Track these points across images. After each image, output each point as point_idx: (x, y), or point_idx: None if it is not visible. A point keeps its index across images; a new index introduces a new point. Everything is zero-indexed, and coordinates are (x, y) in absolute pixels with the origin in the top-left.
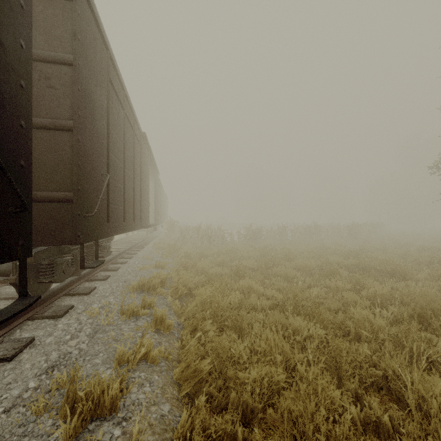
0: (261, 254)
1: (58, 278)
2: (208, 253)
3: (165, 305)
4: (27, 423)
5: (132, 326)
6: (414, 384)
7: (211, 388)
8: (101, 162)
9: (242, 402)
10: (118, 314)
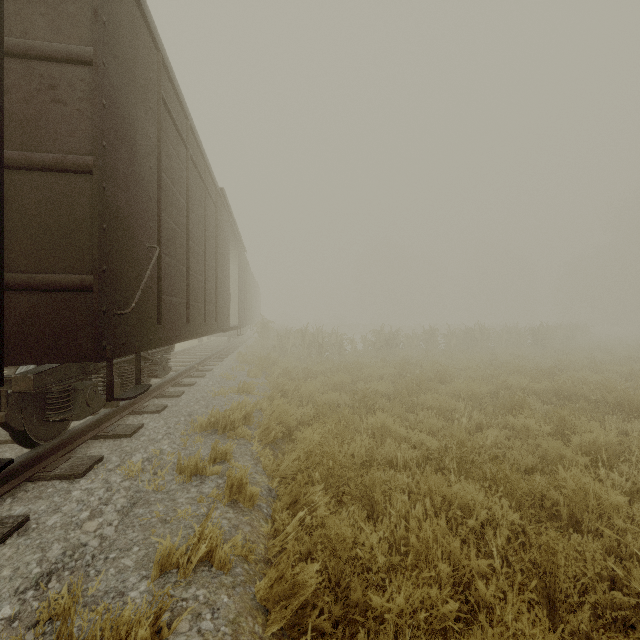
0: (399, 372)
1: (77, 414)
2: (318, 370)
3: (249, 456)
4: None
5: (193, 495)
6: None
7: (321, 619)
8: (147, 228)
9: None
10: (173, 472)
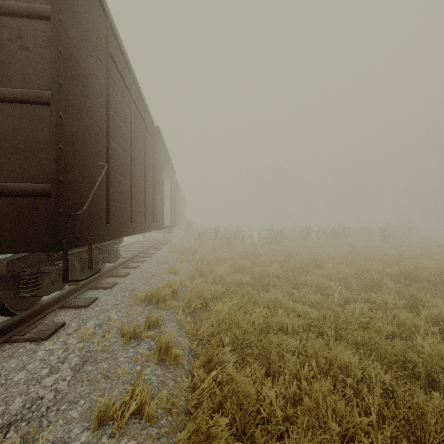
0: (285, 259)
1: (44, 291)
2: (226, 257)
3: (175, 323)
4: None
5: (131, 355)
6: None
7: None
8: (98, 150)
9: None
10: (117, 335)
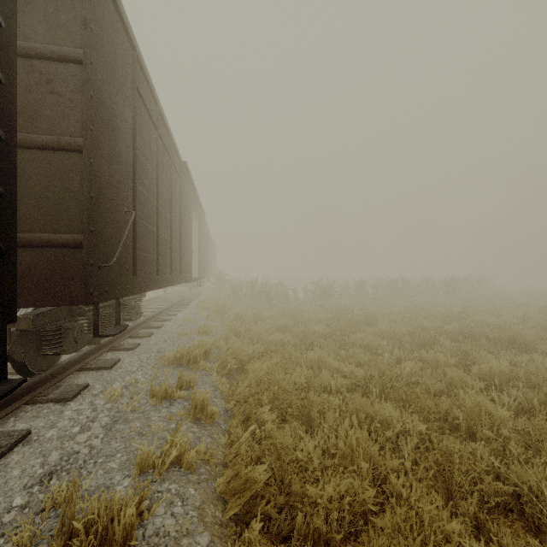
0: (334, 316)
1: (67, 349)
2: (266, 315)
3: (209, 384)
4: None
5: (164, 414)
6: None
7: (268, 507)
8: (125, 195)
9: (312, 529)
10: (147, 396)
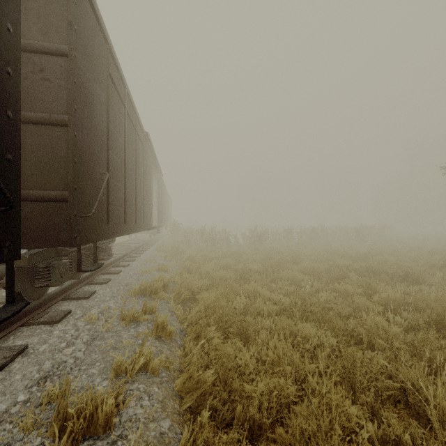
0: (267, 257)
1: (54, 282)
2: (212, 256)
3: (167, 310)
4: (14, 442)
5: (132, 333)
6: (438, 399)
7: (215, 401)
8: (100, 160)
9: (248, 416)
10: (118, 320)
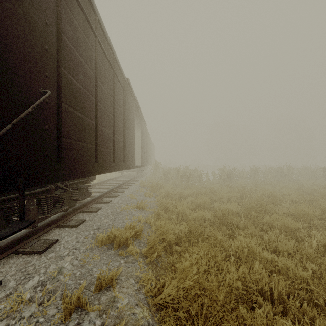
0: (240, 195)
1: None
2: (187, 193)
3: (134, 279)
4: None
5: None
6: None
7: None
8: (41, 74)
9: None
10: (60, 301)
